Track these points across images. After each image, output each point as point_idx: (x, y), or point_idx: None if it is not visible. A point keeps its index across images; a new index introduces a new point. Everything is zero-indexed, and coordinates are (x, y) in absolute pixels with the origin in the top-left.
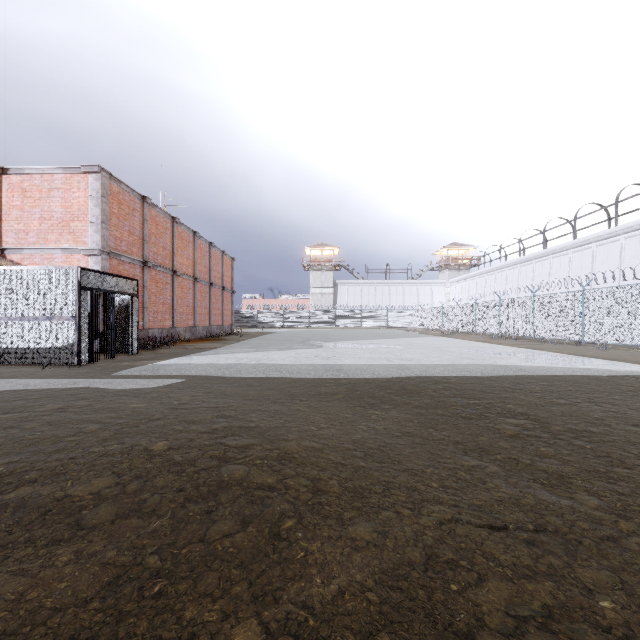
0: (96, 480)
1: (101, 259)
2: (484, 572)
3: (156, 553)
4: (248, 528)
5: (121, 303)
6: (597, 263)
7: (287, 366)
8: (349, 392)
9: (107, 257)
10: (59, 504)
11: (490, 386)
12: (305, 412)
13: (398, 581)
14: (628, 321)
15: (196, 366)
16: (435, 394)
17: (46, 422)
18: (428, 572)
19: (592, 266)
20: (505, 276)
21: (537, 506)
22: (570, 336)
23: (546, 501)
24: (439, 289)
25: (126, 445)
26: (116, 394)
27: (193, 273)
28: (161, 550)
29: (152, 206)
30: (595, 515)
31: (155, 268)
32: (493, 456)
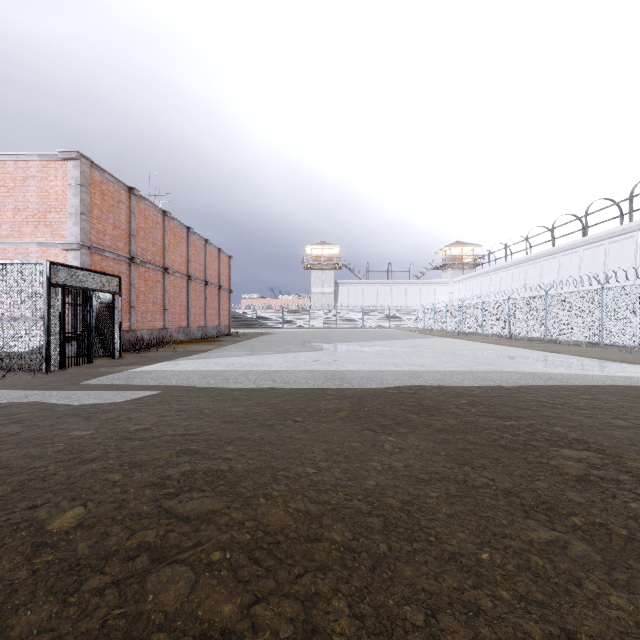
0: None
1: (80, 254)
2: None
3: None
4: None
5: (102, 302)
6: (610, 261)
7: (282, 373)
8: (354, 408)
9: (88, 252)
10: None
11: (523, 400)
12: (300, 440)
13: None
14: None
15: (179, 373)
16: (459, 411)
17: None
18: None
19: (605, 264)
20: (511, 275)
21: None
22: (587, 337)
23: None
24: (442, 289)
25: (12, 520)
26: (65, 414)
27: (187, 271)
28: None
29: (140, 198)
30: None
31: (144, 265)
32: (568, 519)
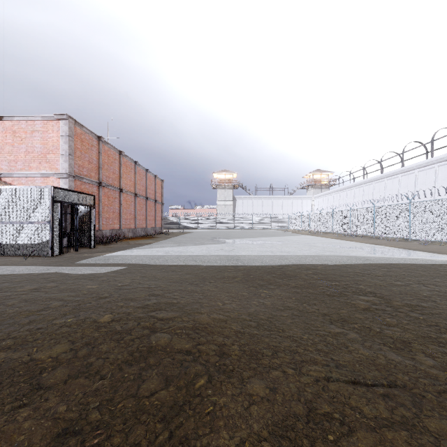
0: (55, 347)
1: (68, 181)
2: (353, 423)
3: (97, 409)
4: (170, 386)
5: (83, 212)
6: (418, 183)
7: (200, 257)
8: (245, 276)
9: (73, 179)
10: (25, 367)
11: (346, 271)
12: (213, 291)
13: (287, 431)
14: (442, 224)
15: (135, 257)
16: (307, 277)
17: (23, 300)
18: (310, 423)
19: (415, 186)
20: (353, 193)
21: (388, 365)
22: (400, 235)
23: (394, 361)
24: (307, 202)
25: (80, 318)
26: (77, 278)
27: (134, 190)
28: (101, 406)
29: (105, 143)
30: (432, 373)
31: (107, 187)
32: (352, 325)
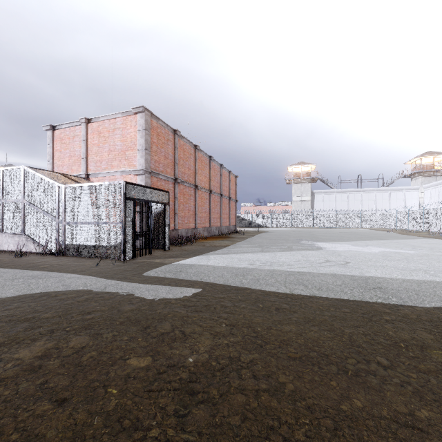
0: None
1: (145, 177)
2: None
3: None
4: None
5: (158, 210)
6: None
7: (307, 276)
8: None
9: (149, 175)
10: None
11: None
12: (438, 431)
13: None
14: None
15: (213, 269)
16: None
17: None
18: None
19: None
20: None
21: None
22: None
23: None
24: (412, 194)
25: None
26: (127, 318)
27: (209, 187)
28: None
29: (180, 137)
30: None
31: (183, 184)
32: None
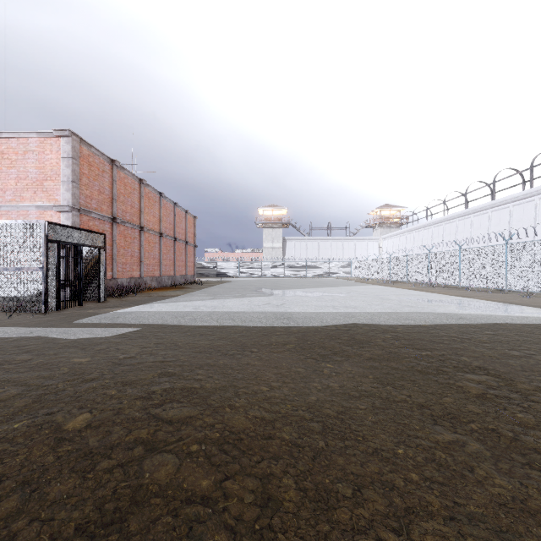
0: None
1: (72, 215)
2: None
3: None
4: None
5: (90, 255)
6: (514, 221)
7: (240, 314)
8: (300, 342)
9: (77, 213)
10: None
11: (437, 335)
12: (255, 366)
13: None
14: None
15: (154, 314)
16: (385, 344)
17: None
18: None
19: (509, 223)
20: (431, 232)
21: None
22: (494, 285)
23: None
24: (373, 244)
25: (36, 422)
26: (65, 346)
27: (159, 229)
28: None
29: (121, 169)
30: None
31: (123, 224)
32: (467, 425)
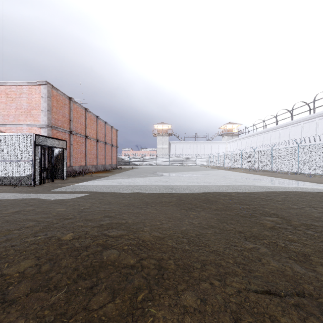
0: (23, 262)
1: (47, 130)
2: None
3: None
4: (116, 299)
5: (58, 153)
6: (304, 132)
7: (144, 186)
8: (178, 201)
9: (50, 129)
10: None
11: (254, 197)
12: (154, 213)
13: None
14: (322, 162)
15: (96, 186)
16: (224, 202)
17: (5, 221)
18: None
19: (301, 134)
20: (256, 139)
21: (295, 276)
22: (291, 170)
23: (299, 272)
24: (222, 146)
25: (47, 237)
26: (50, 203)
27: (96, 137)
28: (55, 320)
29: (74, 102)
30: None
31: (76, 134)
32: (262, 241)
